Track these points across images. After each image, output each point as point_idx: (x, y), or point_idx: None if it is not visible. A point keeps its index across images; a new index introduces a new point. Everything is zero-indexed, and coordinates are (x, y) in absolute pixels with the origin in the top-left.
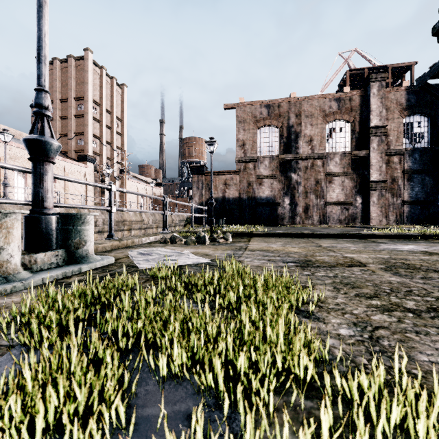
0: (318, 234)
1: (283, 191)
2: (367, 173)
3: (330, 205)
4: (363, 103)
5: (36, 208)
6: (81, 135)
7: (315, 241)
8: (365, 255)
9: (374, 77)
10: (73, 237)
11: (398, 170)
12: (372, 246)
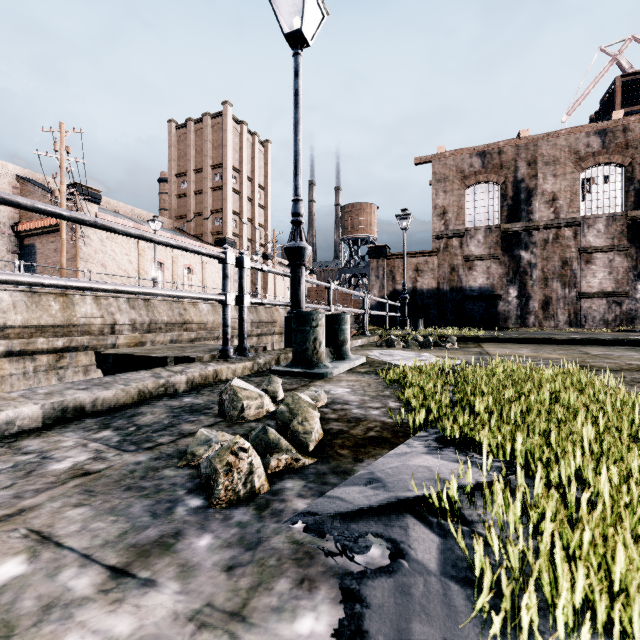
0: (578, 340)
1: (507, 278)
2: None
3: (588, 297)
4: None
5: (296, 309)
6: (219, 212)
7: (575, 348)
8: None
9: None
10: (339, 336)
11: None
12: None
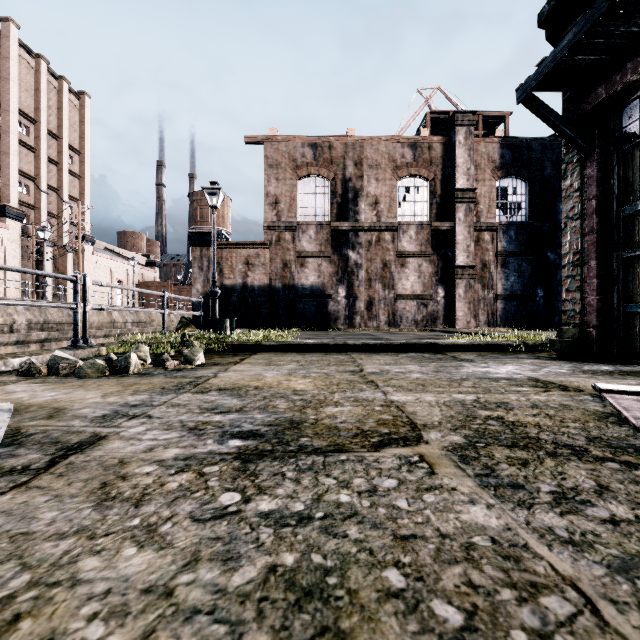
0: (371, 346)
1: (337, 277)
2: (451, 254)
3: (403, 299)
4: (446, 155)
5: None
6: None
7: (360, 358)
8: (430, 396)
9: (460, 119)
10: None
11: (490, 252)
12: (449, 369)
